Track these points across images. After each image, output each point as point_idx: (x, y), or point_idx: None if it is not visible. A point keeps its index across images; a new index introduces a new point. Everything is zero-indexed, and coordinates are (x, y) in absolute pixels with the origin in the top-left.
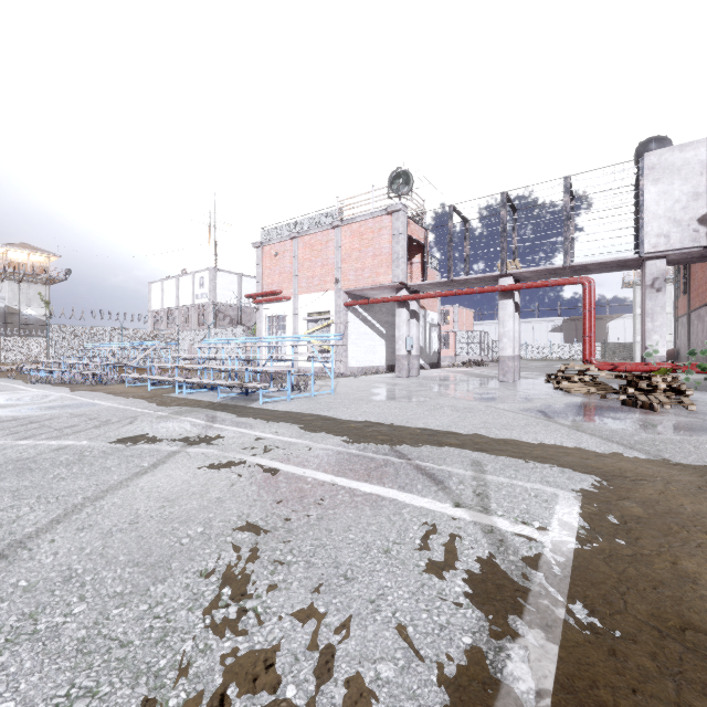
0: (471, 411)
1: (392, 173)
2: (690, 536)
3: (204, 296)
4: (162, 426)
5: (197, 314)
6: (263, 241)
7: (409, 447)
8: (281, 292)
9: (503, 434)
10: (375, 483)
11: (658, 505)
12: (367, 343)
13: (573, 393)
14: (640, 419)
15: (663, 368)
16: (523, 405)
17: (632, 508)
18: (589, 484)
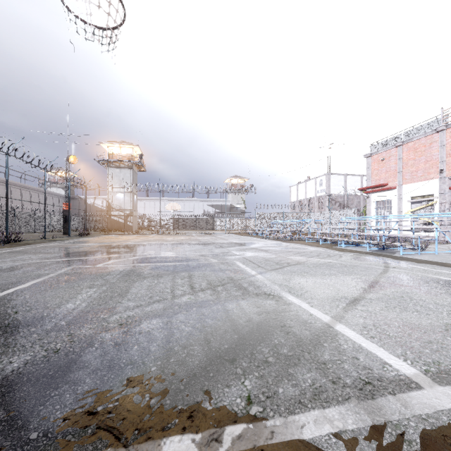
0: None
1: None
2: None
3: (322, 191)
4: (360, 259)
5: (317, 202)
6: (372, 152)
7: None
8: (386, 184)
9: None
10: None
11: None
12: None
13: None
14: None
15: None
16: None
17: None
18: None
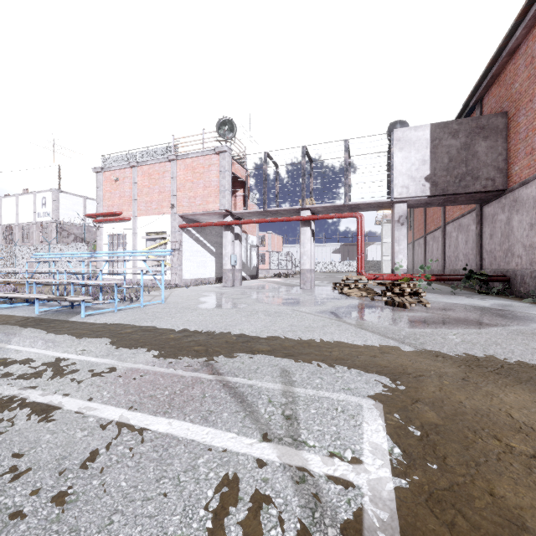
0: (280, 315)
1: (219, 120)
2: (486, 445)
3: (47, 215)
4: None
5: (38, 231)
6: (104, 167)
7: (222, 359)
8: (121, 213)
9: (306, 336)
10: (174, 416)
11: (445, 405)
12: (199, 259)
13: (352, 297)
14: (400, 316)
15: (405, 277)
16: (319, 308)
17: (426, 413)
18: (384, 386)
